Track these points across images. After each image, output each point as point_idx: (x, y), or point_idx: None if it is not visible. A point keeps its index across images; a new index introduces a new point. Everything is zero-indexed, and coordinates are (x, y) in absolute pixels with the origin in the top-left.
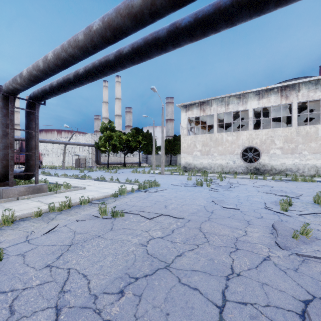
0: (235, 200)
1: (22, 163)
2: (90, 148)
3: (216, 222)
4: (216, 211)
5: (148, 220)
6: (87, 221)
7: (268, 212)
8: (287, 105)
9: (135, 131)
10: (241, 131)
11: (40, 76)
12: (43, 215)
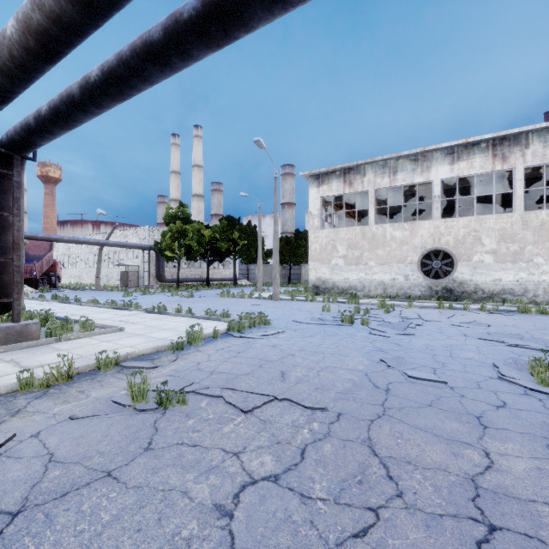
0: (428, 358)
1: None
2: (146, 252)
3: (404, 423)
4: (396, 387)
5: (242, 415)
6: (95, 419)
7: (513, 391)
8: (503, 173)
9: (227, 222)
10: (419, 221)
11: (1, 85)
12: (1, 400)
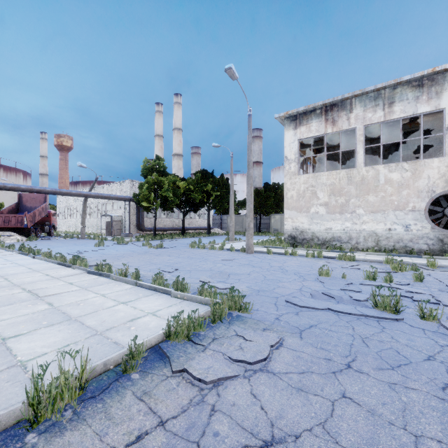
0: None
1: (15, 229)
2: (127, 203)
3: None
4: None
5: None
6: None
7: None
8: None
9: (202, 175)
10: (425, 159)
11: None
12: None
